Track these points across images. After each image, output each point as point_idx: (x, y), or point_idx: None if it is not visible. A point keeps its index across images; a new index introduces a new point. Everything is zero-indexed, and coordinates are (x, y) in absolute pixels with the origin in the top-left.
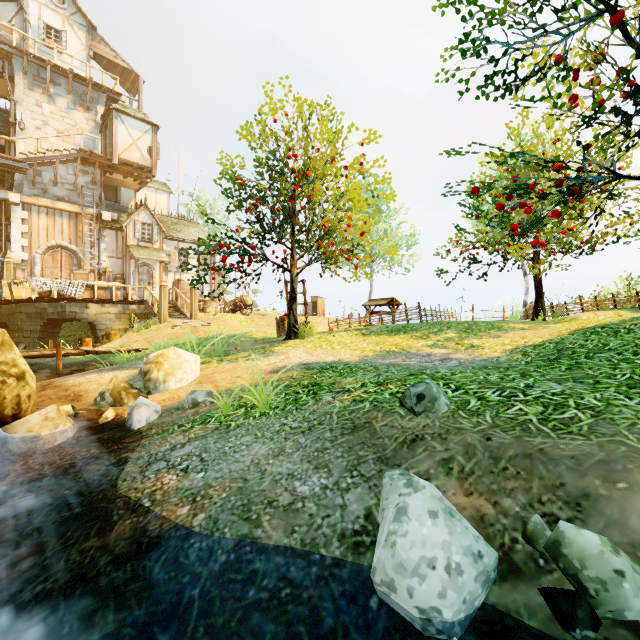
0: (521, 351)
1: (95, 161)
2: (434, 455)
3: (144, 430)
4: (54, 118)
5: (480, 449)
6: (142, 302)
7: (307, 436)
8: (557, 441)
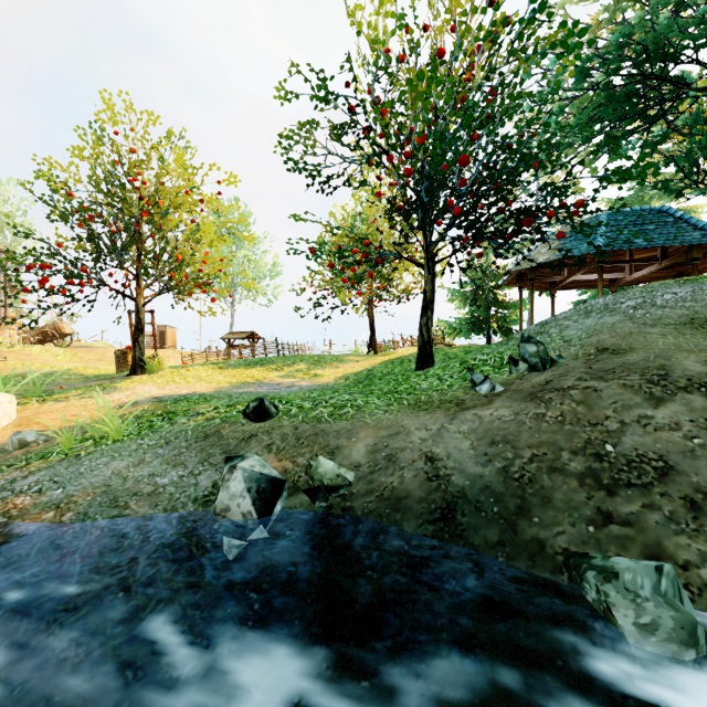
0: (346, 377)
1: None
2: (262, 443)
3: None
4: None
5: (291, 435)
6: None
7: (165, 448)
8: (333, 424)
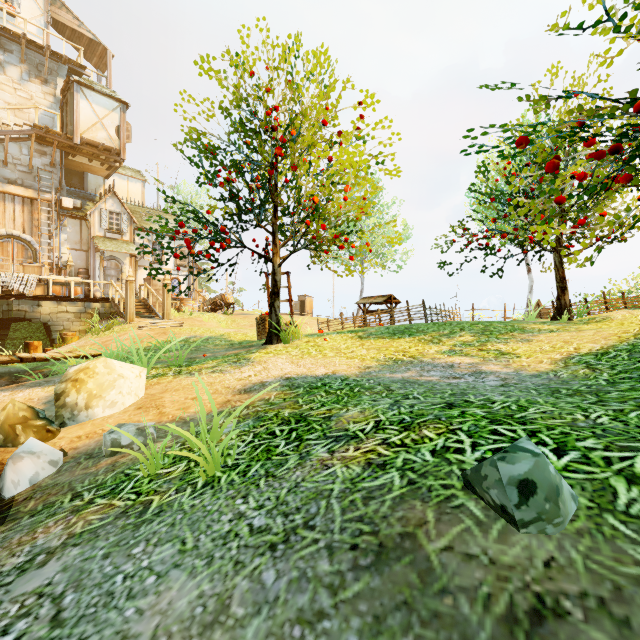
0: (580, 362)
1: (54, 140)
2: None
3: (18, 501)
4: (4, 89)
5: None
6: (107, 300)
7: (280, 564)
8: None
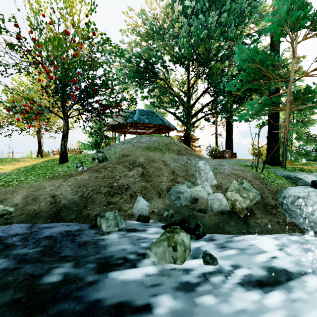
0: (19, 169)
1: None
2: None
3: None
4: None
5: None
6: None
7: None
8: (3, 189)
